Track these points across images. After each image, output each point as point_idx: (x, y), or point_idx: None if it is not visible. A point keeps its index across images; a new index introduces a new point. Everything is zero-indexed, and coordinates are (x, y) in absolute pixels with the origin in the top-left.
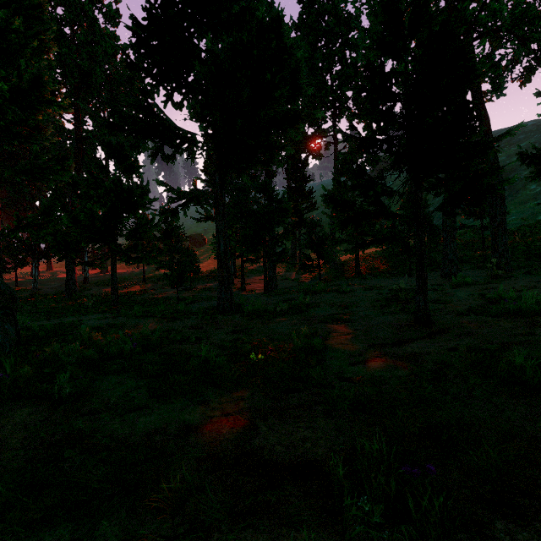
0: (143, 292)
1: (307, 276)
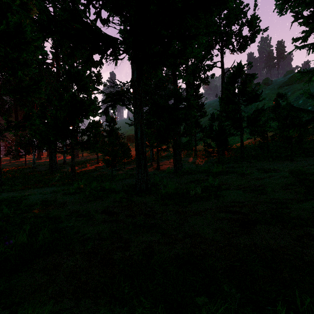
0: (95, 170)
1: (201, 160)
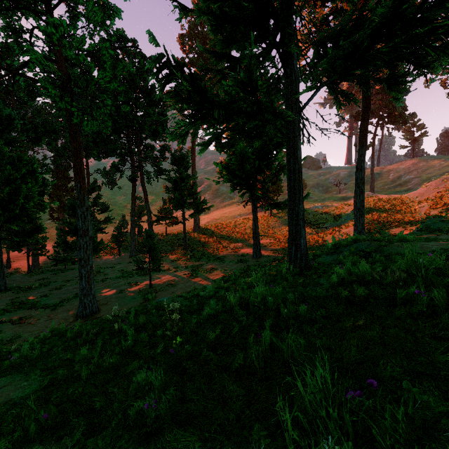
0: None
1: None
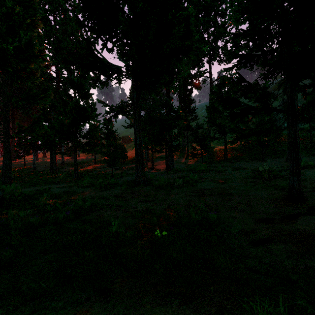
0: (94, 170)
1: (192, 161)
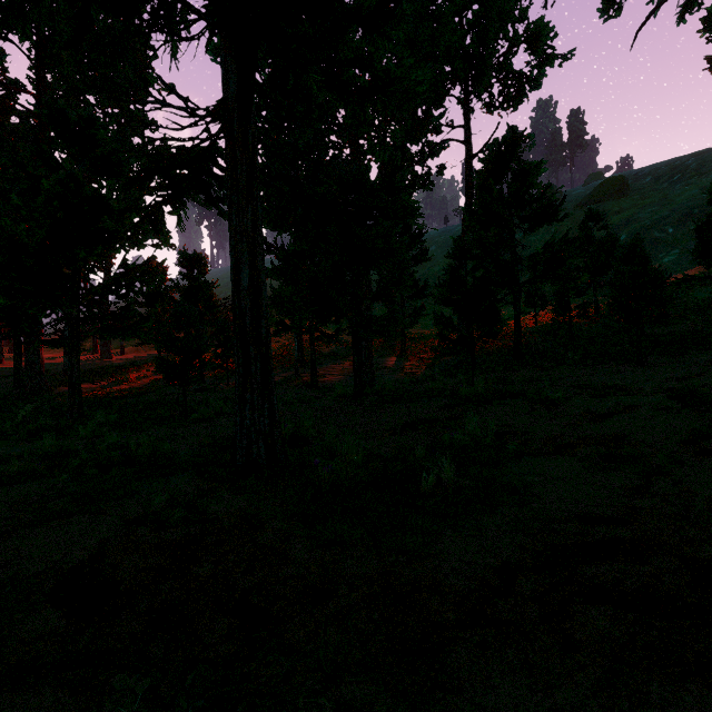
0: (150, 389)
1: (416, 364)
